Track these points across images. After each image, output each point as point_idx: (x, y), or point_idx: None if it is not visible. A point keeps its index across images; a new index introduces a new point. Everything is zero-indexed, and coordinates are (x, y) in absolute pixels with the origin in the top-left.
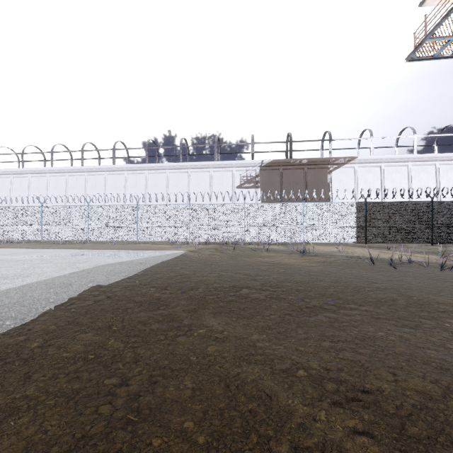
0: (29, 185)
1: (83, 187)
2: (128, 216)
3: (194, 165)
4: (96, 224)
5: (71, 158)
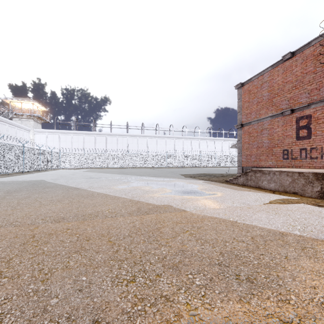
0: (147, 142)
1: (173, 144)
2: (227, 158)
3: (217, 139)
4: (218, 161)
5: (156, 129)
